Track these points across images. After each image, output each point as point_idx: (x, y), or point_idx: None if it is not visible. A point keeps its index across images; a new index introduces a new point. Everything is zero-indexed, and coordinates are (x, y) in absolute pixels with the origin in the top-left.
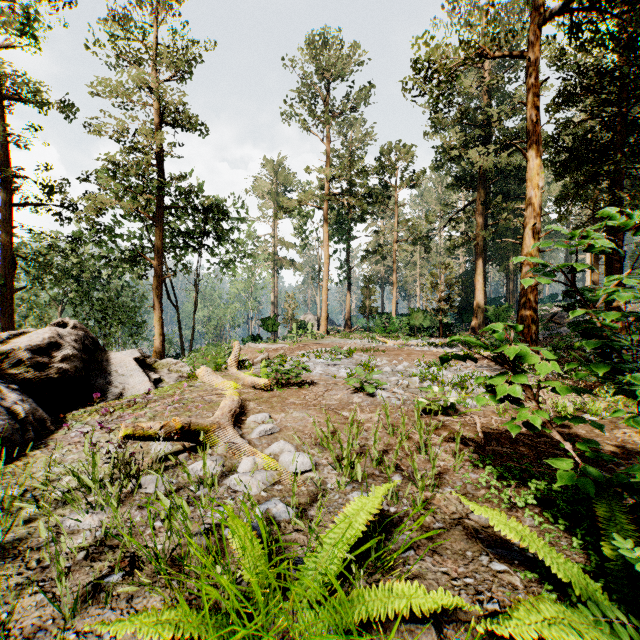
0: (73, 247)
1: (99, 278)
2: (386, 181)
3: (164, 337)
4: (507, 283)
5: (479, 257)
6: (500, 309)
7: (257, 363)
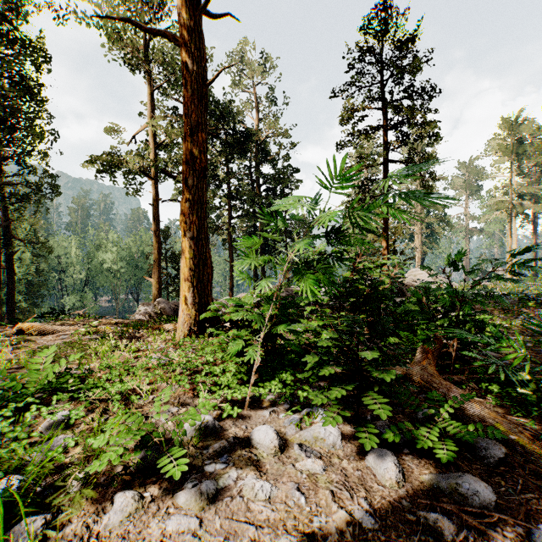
0: None
1: None
2: None
3: None
4: None
5: None
6: None
7: None
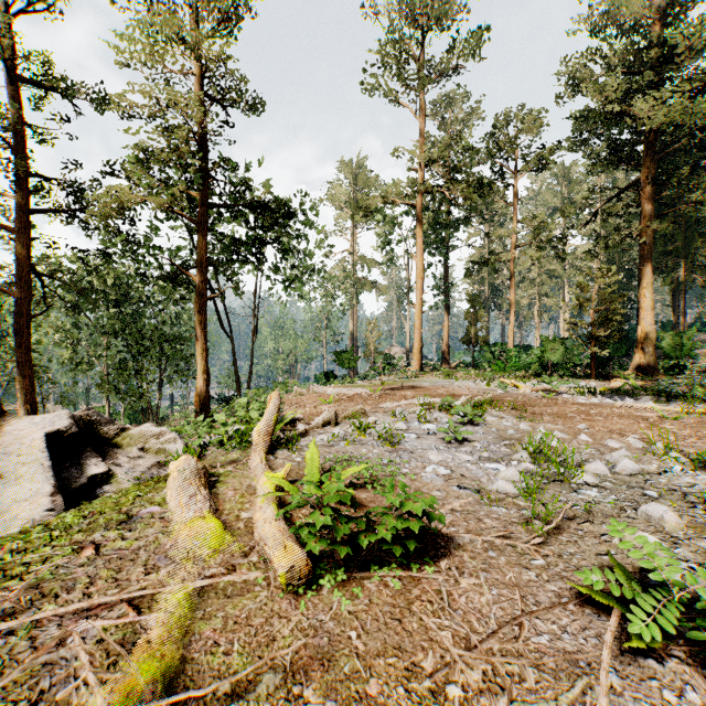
0: (103, 262)
1: (150, 304)
2: (500, 167)
3: (209, 375)
4: (673, 302)
5: (647, 261)
6: (683, 337)
7: (315, 428)
